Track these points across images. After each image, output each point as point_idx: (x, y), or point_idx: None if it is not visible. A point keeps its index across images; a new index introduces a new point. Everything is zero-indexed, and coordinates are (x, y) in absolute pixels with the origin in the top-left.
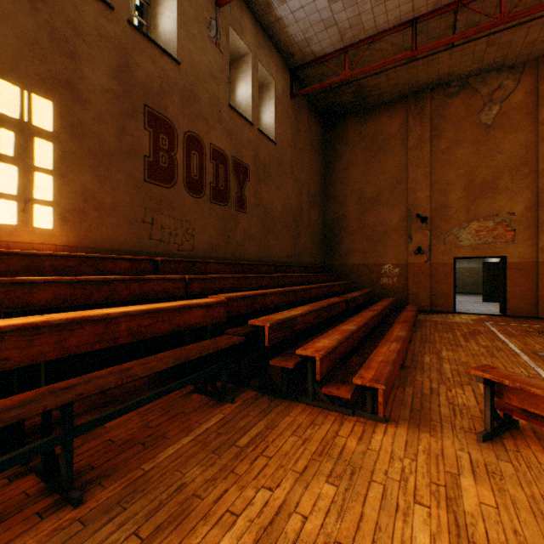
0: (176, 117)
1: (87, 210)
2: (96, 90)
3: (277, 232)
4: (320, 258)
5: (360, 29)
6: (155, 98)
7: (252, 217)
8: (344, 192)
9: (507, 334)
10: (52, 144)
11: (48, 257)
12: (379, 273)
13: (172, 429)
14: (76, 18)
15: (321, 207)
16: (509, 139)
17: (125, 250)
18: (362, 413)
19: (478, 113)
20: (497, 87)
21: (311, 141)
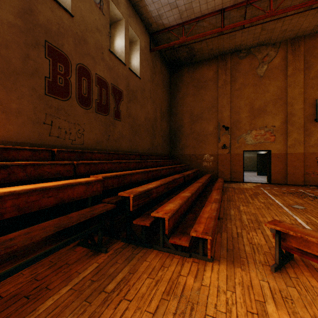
0: (70, 53)
1: None
2: (3, 23)
3: (141, 134)
4: (167, 151)
5: (192, 12)
6: (53, 37)
7: (124, 123)
8: (182, 111)
9: (273, 194)
10: None
11: None
12: (202, 159)
13: (55, 280)
14: None
15: (168, 120)
16: (272, 84)
17: (29, 143)
18: (196, 255)
19: (256, 69)
20: (266, 55)
21: (162, 79)
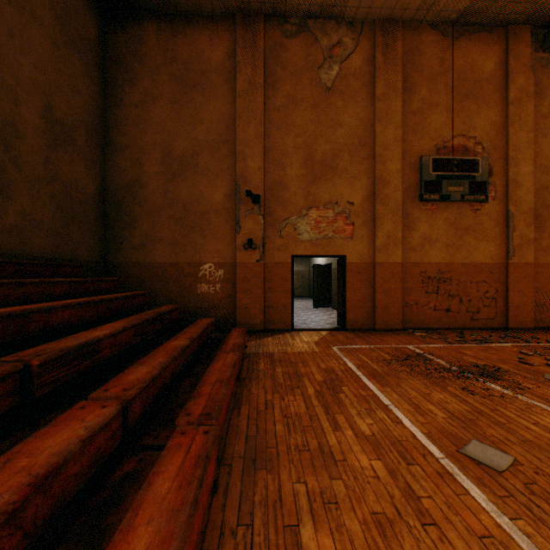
0: None
1: None
2: None
3: None
4: (90, 250)
5: None
6: None
7: None
8: (140, 142)
9: (374, 376)
10: None
11: None
12: (196, 276)
13: None
14: None
15: (95, 159)
16: (349, 111)
17: None
18: None
19: (319, 69)
20: (338, 43)
21: (59, 14)
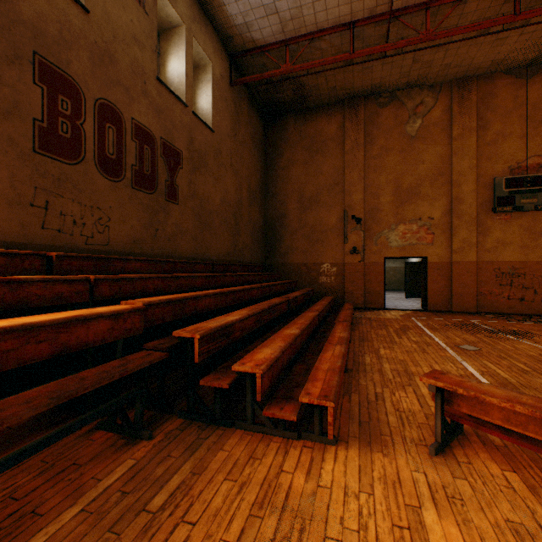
0: (83, 78)
1: None
2: None
3: (215, 228)
4: (260, 257)
5: (301, 23)
6: (50, 46)
7: (185, 209)
8: (285, 190)
9: (432, 328)
10: None
11: None
12: (318, 272)
13: (51, 497)
14: None
15: (262, 205)
16: (429, 151)
17: (1, 241)
18: (309, 435)
19: (405, 124)
20: (420, 103)
21: (252, 135)
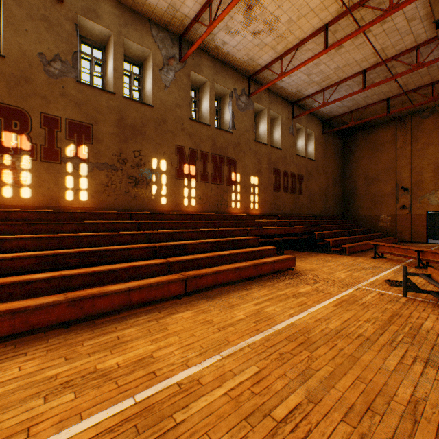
0: (280, 168)
1: (263, 203)
2: (264, 170)
3: (315, 201)
4: (339, 212)
5: (358, 105)
6: (275, 164)
7: (304, 196)
8: (355, 174)
9: (437, 249)
10: (257, 187)
11: (261, 216)
12: (377, 220)
13: (294, 253)
14: (261, 153)
15: (341, 183)
16: None
17: (269, 213)
18: (342, 254)
19: None
20: None
21: (334, 150)
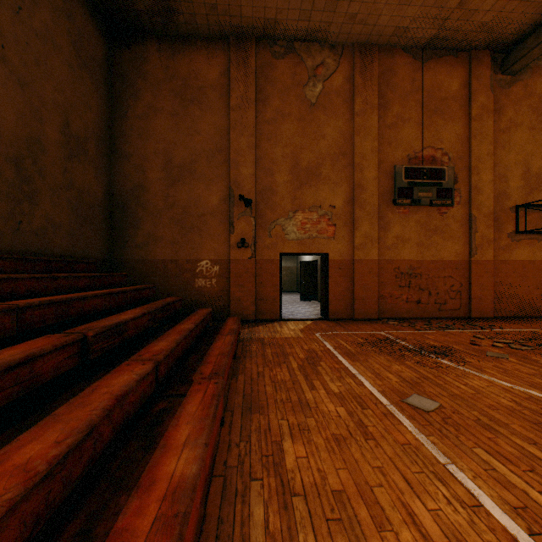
0: None
1: None
2: None
3: None
4: (99, 248)
5: None
6: None
7: None
8: (144, 150)
9: (347, 354)
10: None
11: None
12: (194, 272)
13: None
14: None
15: (103, 166)
16: (331, 125)
17: None
18: None
19: (304, 86)
20: (321, 63)
21: (75, 40)
